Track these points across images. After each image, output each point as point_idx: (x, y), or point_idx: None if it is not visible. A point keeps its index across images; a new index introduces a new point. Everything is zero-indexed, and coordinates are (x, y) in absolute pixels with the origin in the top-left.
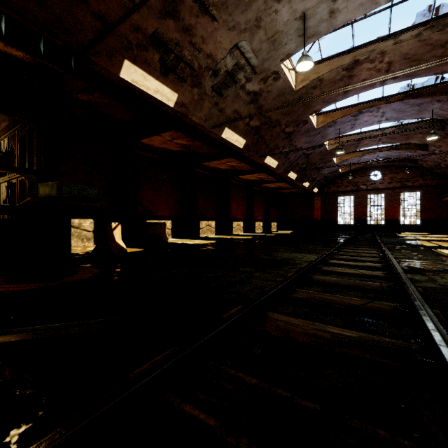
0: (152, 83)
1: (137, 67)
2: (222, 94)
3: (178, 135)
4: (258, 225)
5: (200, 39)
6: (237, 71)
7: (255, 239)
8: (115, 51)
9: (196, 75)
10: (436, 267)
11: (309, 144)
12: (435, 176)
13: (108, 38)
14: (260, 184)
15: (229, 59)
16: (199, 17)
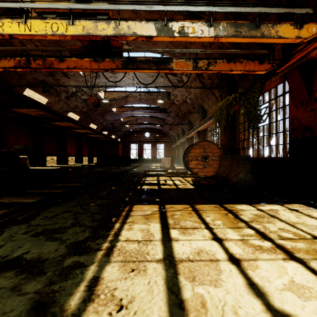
0: (37, 95)
1: (32, 90)
2: (69, 99)
3: (41, 110)
4: (85, 159)
5: (62, 82)
6: (77, 92)
7: (84, 166)
8: (24, 85)
9: (58, 93)
10: (140, 169)
11: (113, 119)
12: (168, 137)
13: (21, 81)
14: (86, 134)
15: (74, 89)
16: (63, 77)
